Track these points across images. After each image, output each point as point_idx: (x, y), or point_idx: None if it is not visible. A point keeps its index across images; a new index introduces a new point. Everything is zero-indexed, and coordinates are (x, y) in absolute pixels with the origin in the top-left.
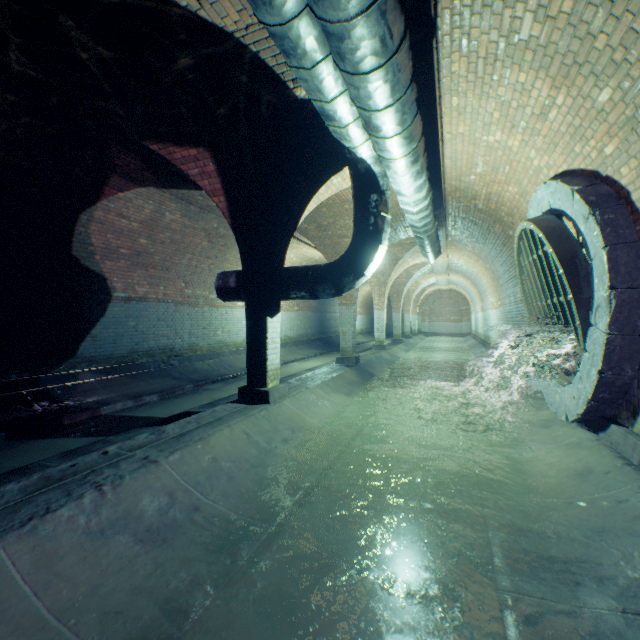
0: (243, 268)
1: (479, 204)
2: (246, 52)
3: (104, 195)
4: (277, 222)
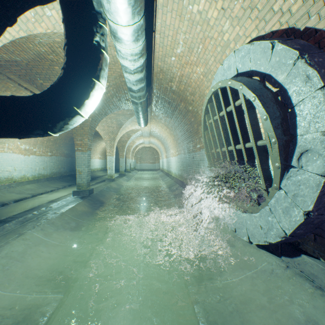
0: None
1: (174, 86)
2: None
3: None
4: None
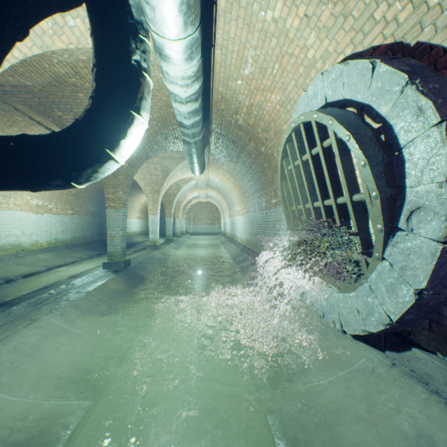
0: None
1: (240, 119)
2: None
3: None
4: None
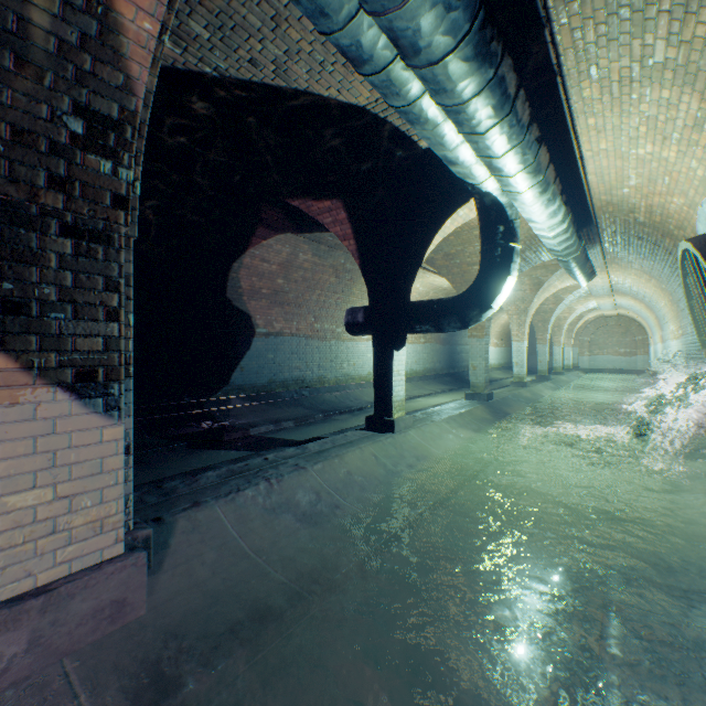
0: (370, 305)
1: (639, 217)
2: (375, 118)
3: (251, 244)
4: (402, 260)
